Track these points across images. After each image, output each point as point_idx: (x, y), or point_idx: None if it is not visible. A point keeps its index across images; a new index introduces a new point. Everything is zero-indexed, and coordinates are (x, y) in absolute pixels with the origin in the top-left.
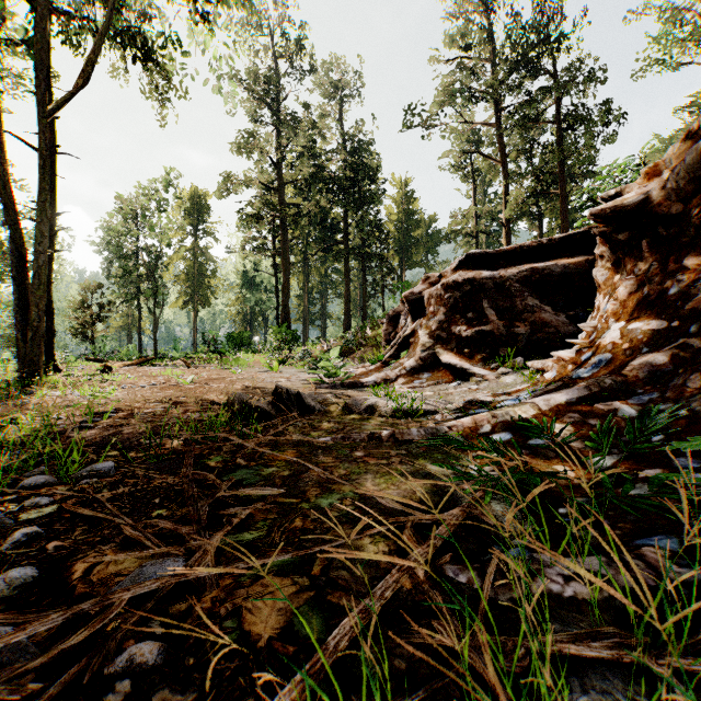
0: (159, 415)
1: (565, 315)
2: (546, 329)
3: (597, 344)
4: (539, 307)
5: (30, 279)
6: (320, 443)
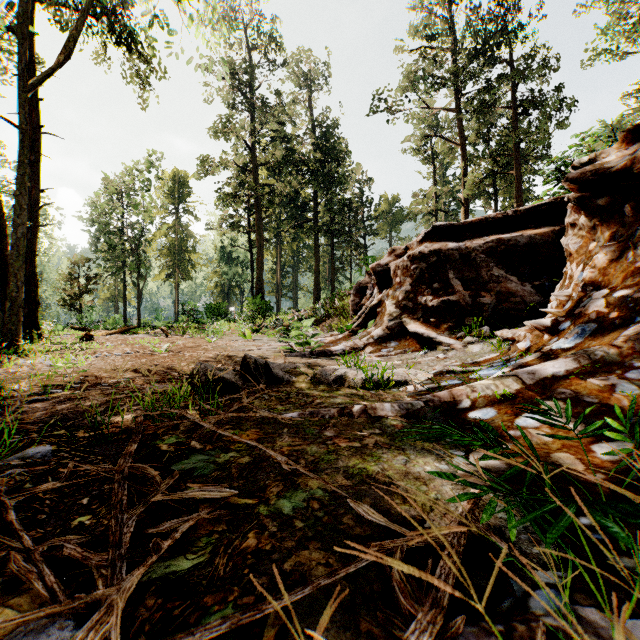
0: (122, 386)
1: (531, 285)
2: (511, 298)
3: (576, 313)
4: (505, 277)
5: (9, 251)
6: (286, 420)
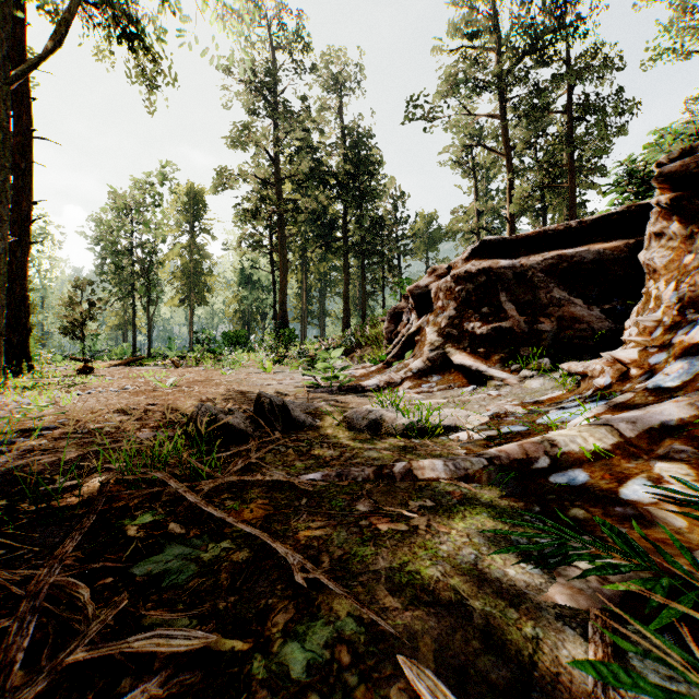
0: (104, 434)
1: (600, 309)
2: (576, 325)
3: (675, 342)
4: (568, 300)
5: None
6: (305, 485)
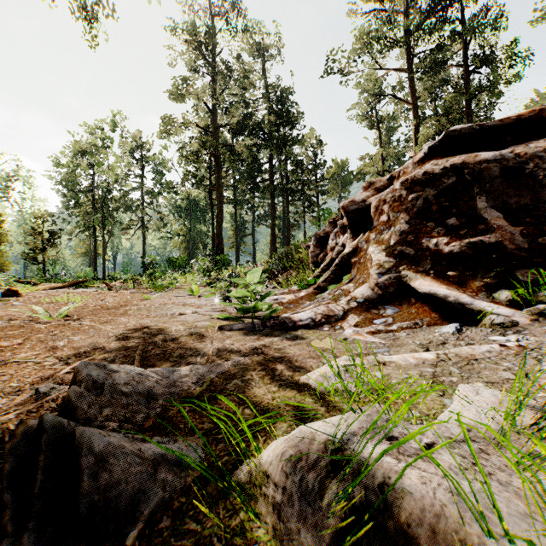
0: None
1: None
2: None
3: None
4: None
5: None
6: None
